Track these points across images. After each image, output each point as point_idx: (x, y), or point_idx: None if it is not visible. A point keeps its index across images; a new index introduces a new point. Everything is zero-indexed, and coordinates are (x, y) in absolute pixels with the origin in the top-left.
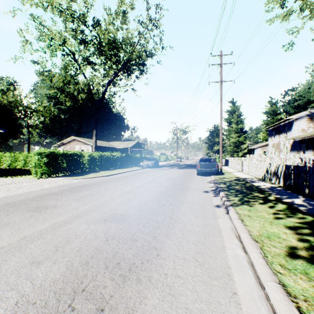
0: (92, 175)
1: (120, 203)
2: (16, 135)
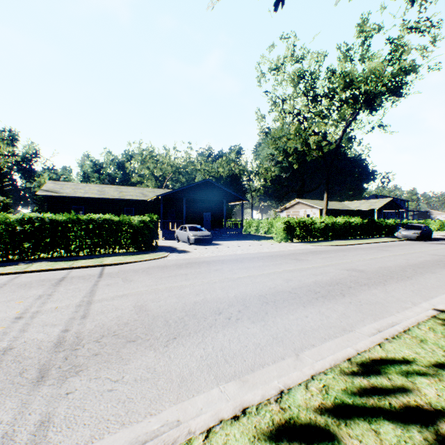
0: (325, 244)
1: (359, 264)
2: None
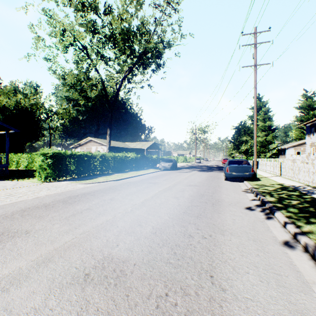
0: (101, 179)
1: (123, 229)
2: (38, 137)
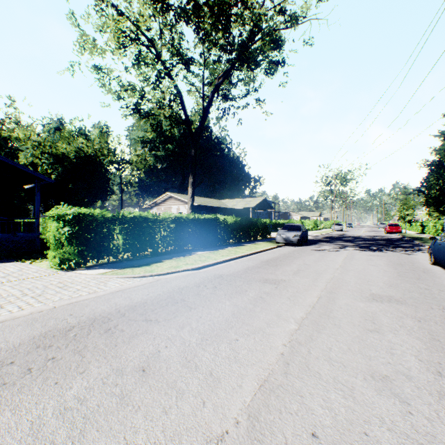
0: (166, 266)
1: None
2: (106, 195)
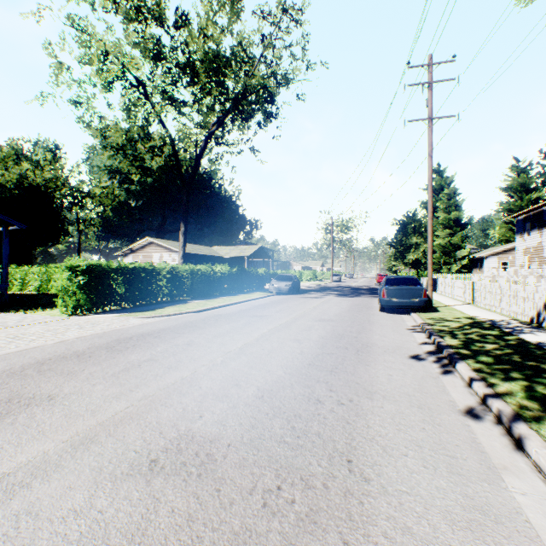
0: (171, 310)
1: (210, 391)
2: (58, 237)
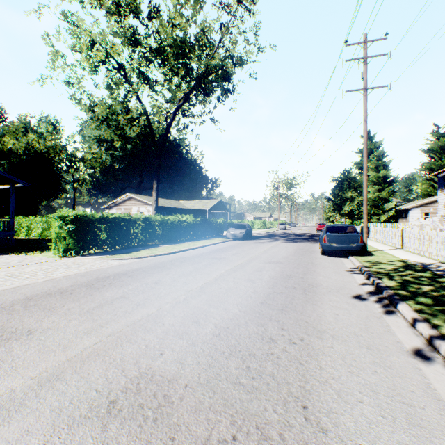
0: (144, 253)
1: (171, 328)
2: (58, 193)
